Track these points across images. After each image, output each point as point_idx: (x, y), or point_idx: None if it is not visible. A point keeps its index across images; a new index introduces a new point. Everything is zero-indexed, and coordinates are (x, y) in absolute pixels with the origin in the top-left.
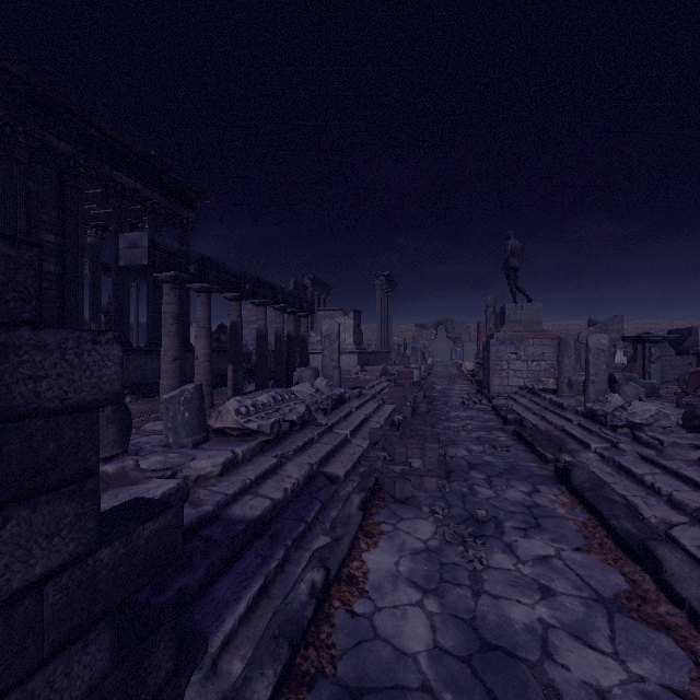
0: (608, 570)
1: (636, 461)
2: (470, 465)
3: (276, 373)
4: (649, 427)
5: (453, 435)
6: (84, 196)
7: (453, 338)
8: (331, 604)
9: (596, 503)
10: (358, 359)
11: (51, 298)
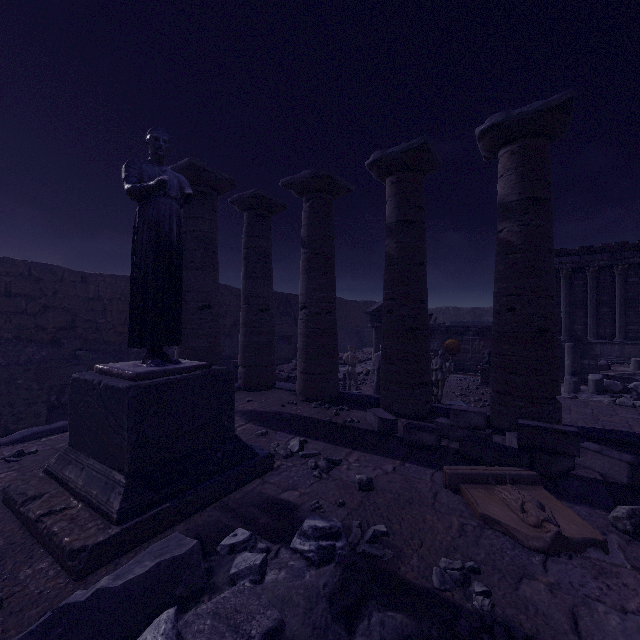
0: None
1: None
2: None
3: None
4: None
5: None
6: None
7: None
8: None
9: None
10: None
11: None
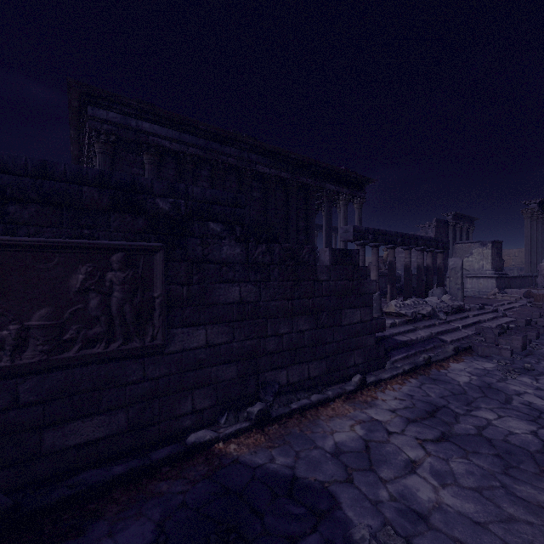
0: None
1: None
2: None
3: (417, 291)
4: None
5: None
6: None
7: None
8: (431, 367)
9: None
10: (496, 282)
11: None
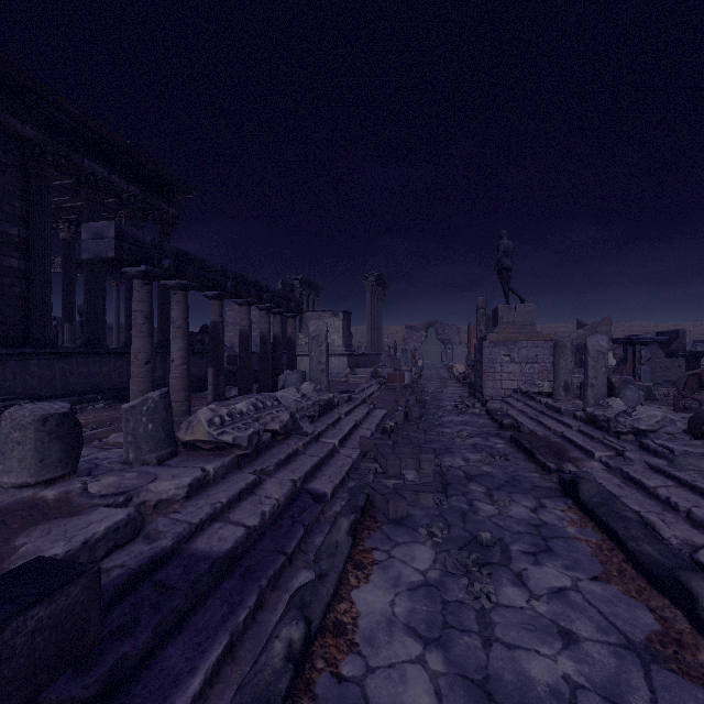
0: (633, 605)
1: (645, 471)
2: (468, 476)
3: (261, 376)
4: (654, 433)
5: (448, 442)
6: (54, 187)
7: (443, 340)
8: (313, 665)
9: (610, 522)
10: (347, 361)
11: (14, 295)
